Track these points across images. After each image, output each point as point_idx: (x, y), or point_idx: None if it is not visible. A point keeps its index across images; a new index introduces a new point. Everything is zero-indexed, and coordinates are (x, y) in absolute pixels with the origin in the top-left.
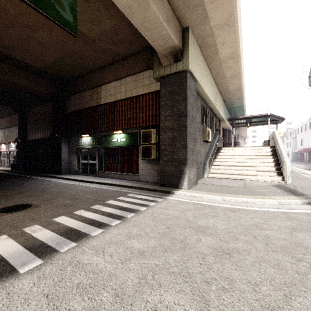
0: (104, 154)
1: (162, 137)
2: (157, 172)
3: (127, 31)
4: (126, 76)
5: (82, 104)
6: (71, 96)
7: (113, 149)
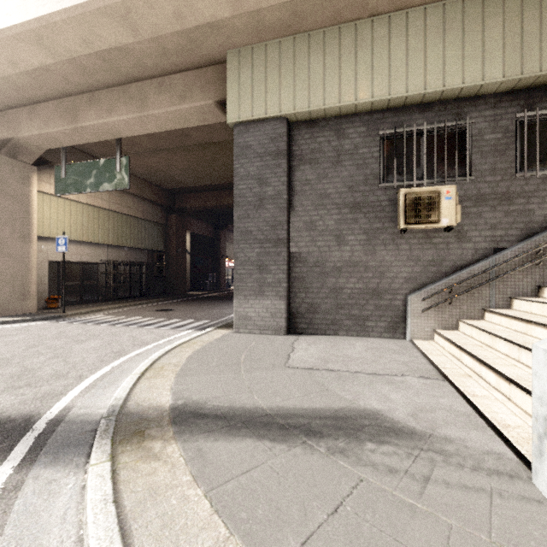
0: None
1: None
2: None
3: None
4: None
5: None
6: None
7: None
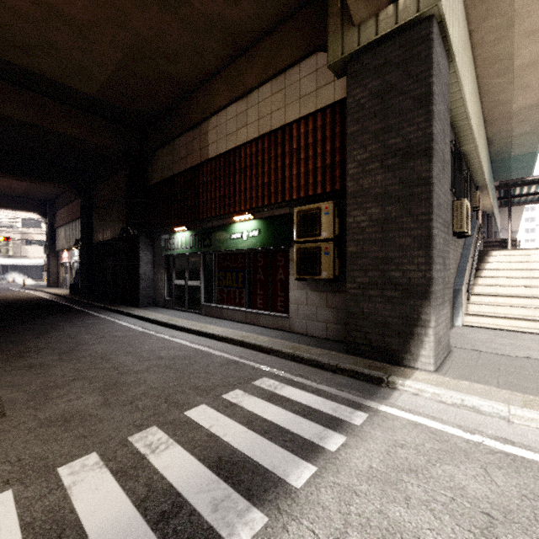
0: (215, 266)
1: (352, 221)
2: (336, 313)
3: None
4: (260, 82)
5: (174, 165)
6: (156, 153)
7: (233, 257)
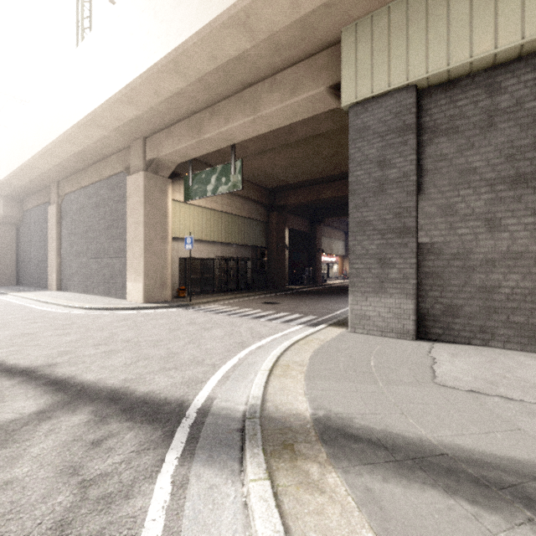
0: None
1: None
2: None
3: None
4: None
5: None
6: None
7: None
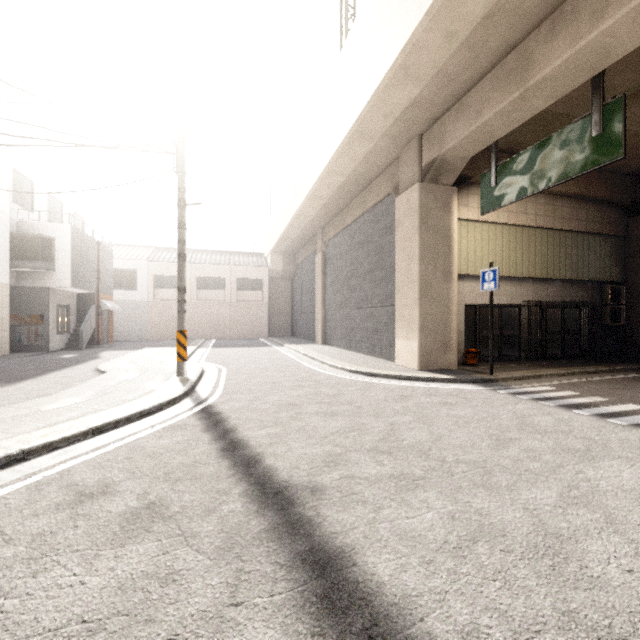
0: None
1: None
2: None
3: None
4: None
5: None
6: None
7: None
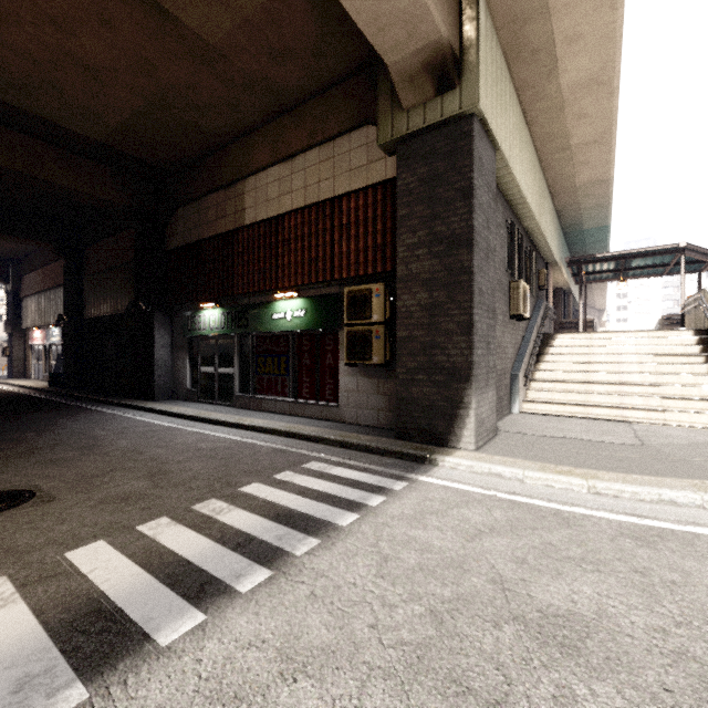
0: (253, 351)
1: (402, 305)
2: (388, 400)
3: (306, 16)
4: (306, 147)
5: (201, 229)
6: (177, 211)
7: (275, 340)
